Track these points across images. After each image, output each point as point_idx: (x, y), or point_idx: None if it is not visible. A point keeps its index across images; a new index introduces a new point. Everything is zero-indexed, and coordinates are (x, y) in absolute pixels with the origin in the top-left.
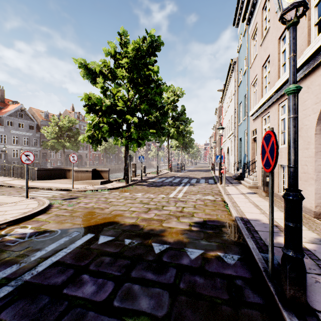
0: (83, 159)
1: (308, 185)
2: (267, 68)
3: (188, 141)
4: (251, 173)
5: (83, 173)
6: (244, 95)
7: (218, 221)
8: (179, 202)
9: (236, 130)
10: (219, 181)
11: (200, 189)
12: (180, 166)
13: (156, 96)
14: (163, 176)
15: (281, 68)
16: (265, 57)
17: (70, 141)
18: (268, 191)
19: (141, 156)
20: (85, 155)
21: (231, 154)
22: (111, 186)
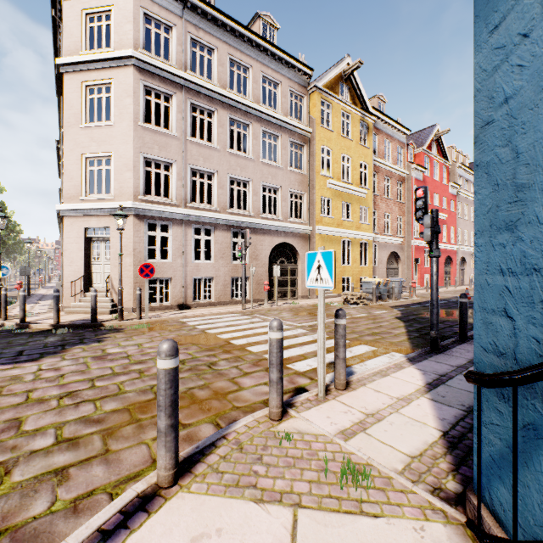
0: None
1: None
2: None
3: (13, 244)
4: None
5: None
6: None
7: None
8: None
9: None
10: (39, 287)
11: None
12: None
13: None
14: None
15: None
16: None
17: None
18: None
19: None
20: None
21: None
22: None
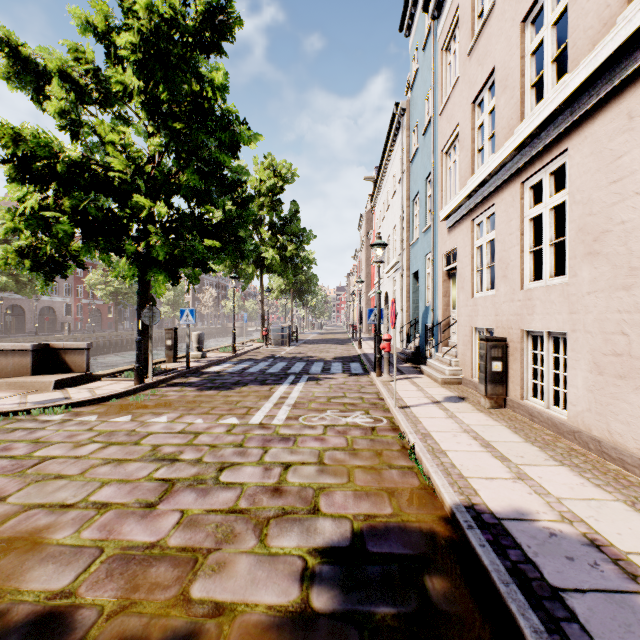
0: (56, 316)
1: (633, 390)
2: (485, 104)
3: (305, 280)
4: (442, 348)
5: (4, 358)
6: (424, 178)
7: (403, 530)
8: (275, 443)
9: (407, 256)
10: (377, 369)
11: (334, 393)
12: (288, 332)
13: (222, 152)
14: (247, 356)
15: (529, 94)
16: (481, 78)
17: (14, 272)
18: (496, 396)
19: (187, 309)
20: (63, 307)
21: None
22: (86, 393)
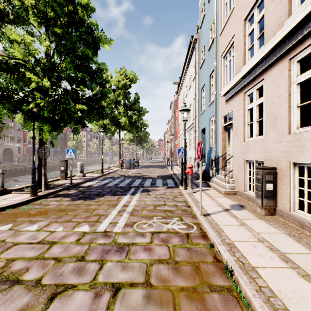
0: (13, 153)
1: None
2: (254, 17)
3: (143, 135)
4: (221, 172)
5: None
6: (208, 75)
7: None
8: (111, 255)
9: (198, 120)
10: (183, 185)
11: (158, 201)
12: (133, 162)
13: (87, 48)
14: (109, 175)
15: None
16: (252, 0)
17: None
18: (269, 207)
19: (70, 148)
20: (17, 148)
21: (190, 148)
22: None
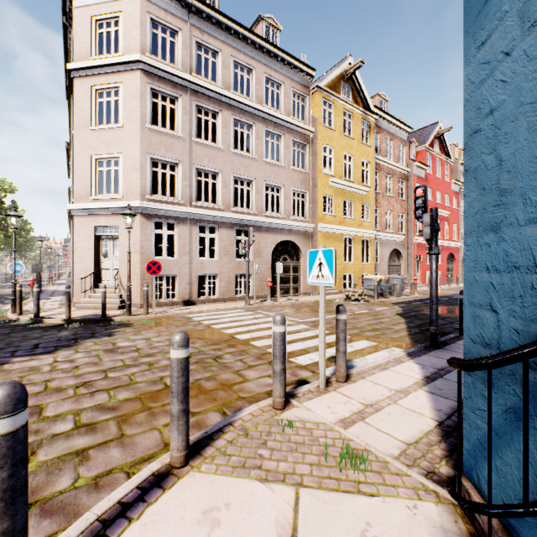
0: None
1: None
2: None
3: (24, 242)
4: None
5: None
6: None
7: None
8: None
9: None
10: (49, 283)
11: None
12: (11, 275)
13: None
14: None
15: None
16: None
17: None
18: None
19: None
20: None
21: None
22: None
